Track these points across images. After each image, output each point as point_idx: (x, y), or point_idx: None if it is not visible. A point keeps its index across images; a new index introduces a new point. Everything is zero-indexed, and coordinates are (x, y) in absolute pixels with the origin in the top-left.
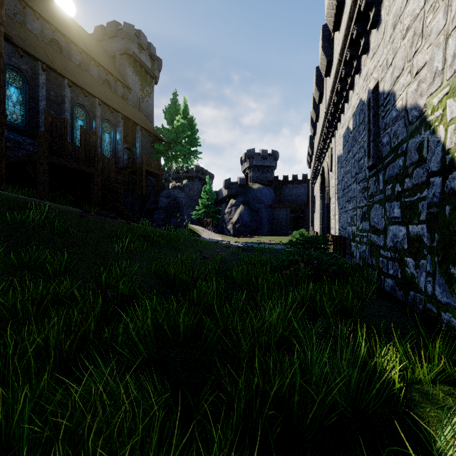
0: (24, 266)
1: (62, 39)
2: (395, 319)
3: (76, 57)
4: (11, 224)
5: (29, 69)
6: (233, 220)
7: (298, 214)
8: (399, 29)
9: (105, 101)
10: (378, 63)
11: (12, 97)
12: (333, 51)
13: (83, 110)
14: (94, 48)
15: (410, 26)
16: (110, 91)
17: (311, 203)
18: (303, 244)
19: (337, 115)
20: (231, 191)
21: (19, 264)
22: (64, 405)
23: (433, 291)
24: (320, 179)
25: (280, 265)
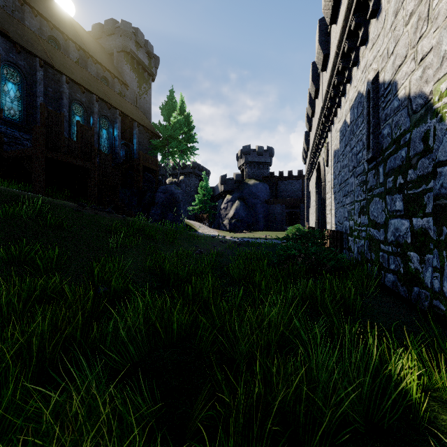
0: (14, 260)
1: (60, 36)
2: (400, 317)
3: (74, 54)
4: (3, 218)
5: (27, 65)
6: (229, 215)
7: (293, 210)
8: (401, 16)
9: (102, 97)
10: (378, 53)
11: (10, 92)
12: (330, 45)
13: (80, 106)
14: (92, 45)
15: (414, 10)
16: (107, 88)
17: (306, 198)
18: (299, 238)
19: (333, 109)
20: (227, 187)
21: (9, 259)
22: (41, 416)
23: (441, 287)
24: (316, 174)
25: (277, 260)
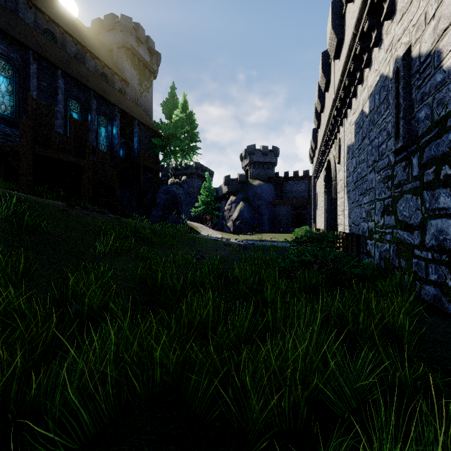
0: None
1: (56, 30)
2: None
3: (71, 48)
4: None
5: (19, 58)
6: (233, 217)
7: (299, 211)
8: None
9: (100, 94)
10: (410, 22)
11: (1, 86)
12: (345, 28)
13: (77, 102)
14: (90, 40)
15: None
16: (106, 84)
17: (313, 199)
18: (311, 241)
19: (347, 100)
20: (231, 188)
21: None
22: None
23: None
24: (325, 173)
25: (288, 266)
